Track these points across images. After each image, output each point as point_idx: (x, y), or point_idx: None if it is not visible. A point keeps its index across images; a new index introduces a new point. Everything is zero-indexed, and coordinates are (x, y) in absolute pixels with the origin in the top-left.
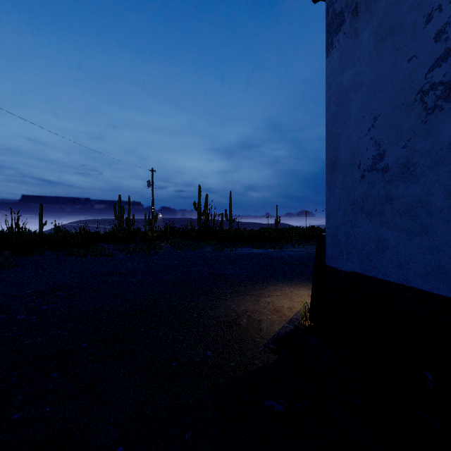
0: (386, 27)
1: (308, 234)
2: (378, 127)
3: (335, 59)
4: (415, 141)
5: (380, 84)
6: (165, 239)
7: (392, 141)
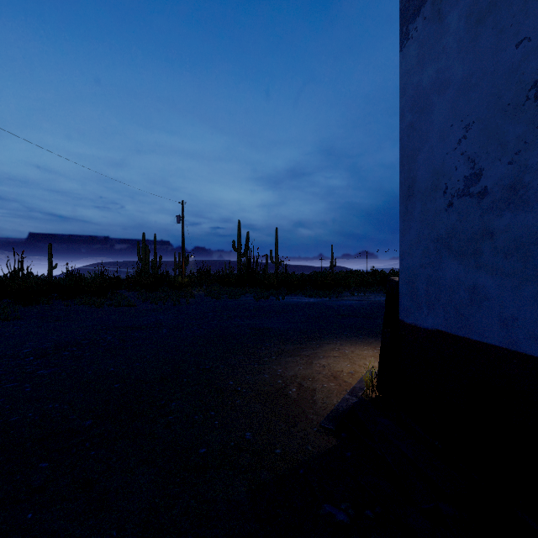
0: (484, 4)
1: (370, 279)
2: (472, 138)
3: (411, 53)
4: (527, 155)
5: (476, 80)
6: (198, 286)
7: (493, 155)
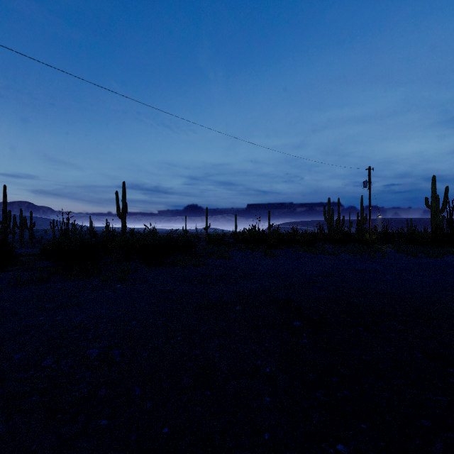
0: None
1: None
2: None
3: None
4: None
5: None
6: (383, 243)
7: None
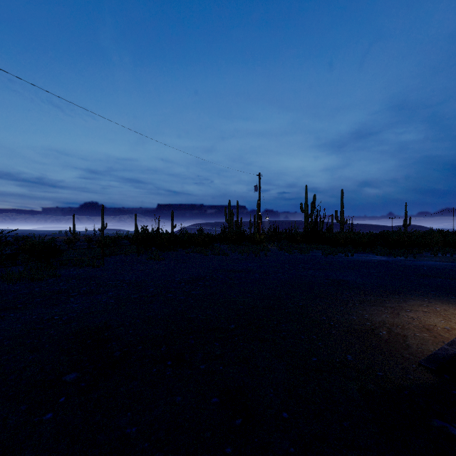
0: None
1: None
2: None
3: None
4: None
5: None
6: (271, 242)
7: None
